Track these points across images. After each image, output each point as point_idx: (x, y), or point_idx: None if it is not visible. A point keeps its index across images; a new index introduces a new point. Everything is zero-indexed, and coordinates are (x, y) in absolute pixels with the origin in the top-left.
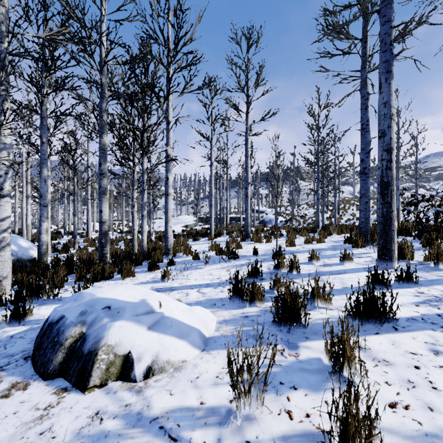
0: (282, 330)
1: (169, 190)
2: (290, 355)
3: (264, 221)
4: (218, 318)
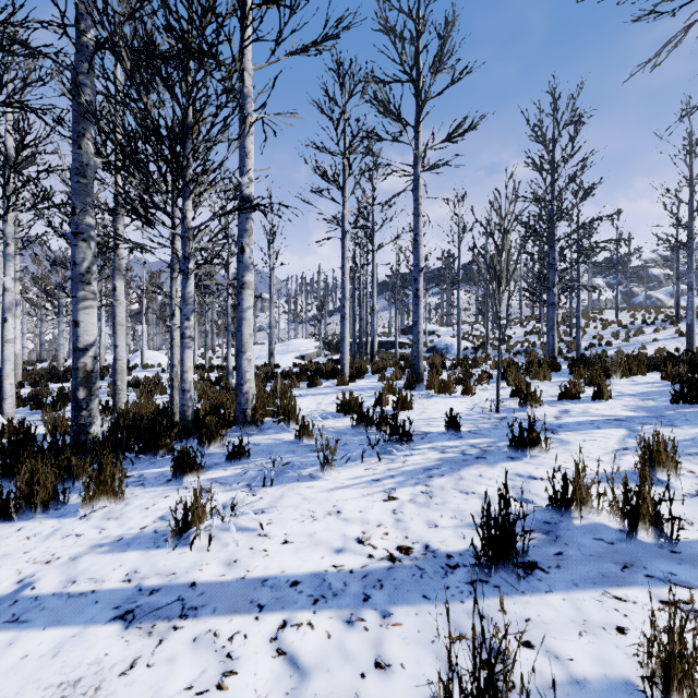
0: None
1: (245, 277)
2: None
3: (435, 348)
4: None
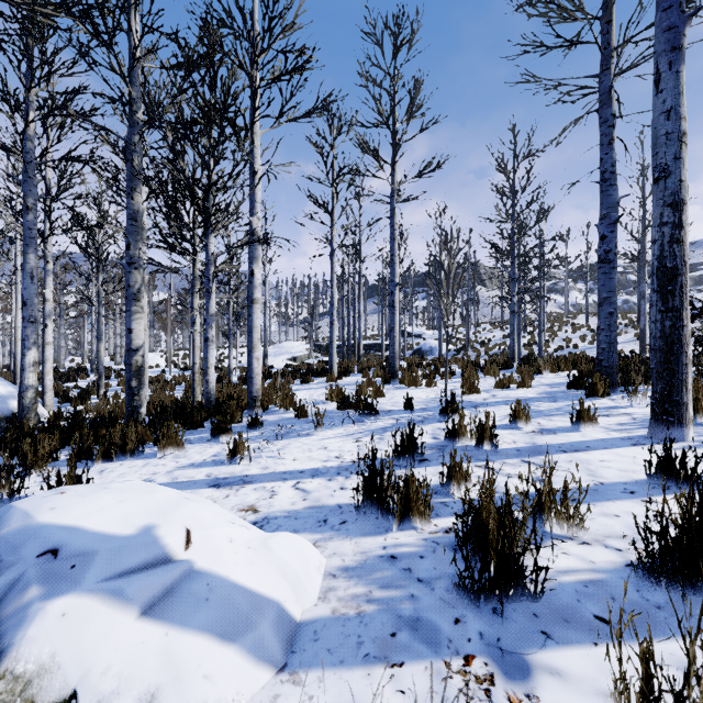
0: (478, 605)
1: (254, 294)
2: (512, 702)
3: (420, 350)
4: (329, 561)
